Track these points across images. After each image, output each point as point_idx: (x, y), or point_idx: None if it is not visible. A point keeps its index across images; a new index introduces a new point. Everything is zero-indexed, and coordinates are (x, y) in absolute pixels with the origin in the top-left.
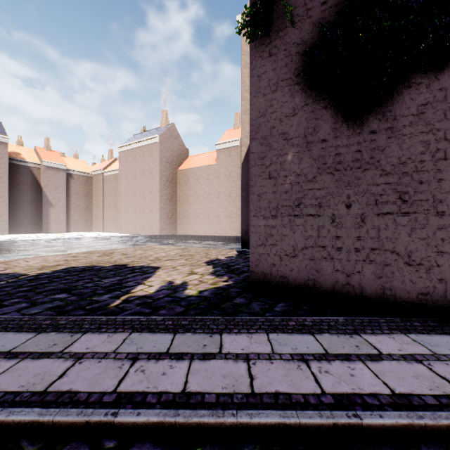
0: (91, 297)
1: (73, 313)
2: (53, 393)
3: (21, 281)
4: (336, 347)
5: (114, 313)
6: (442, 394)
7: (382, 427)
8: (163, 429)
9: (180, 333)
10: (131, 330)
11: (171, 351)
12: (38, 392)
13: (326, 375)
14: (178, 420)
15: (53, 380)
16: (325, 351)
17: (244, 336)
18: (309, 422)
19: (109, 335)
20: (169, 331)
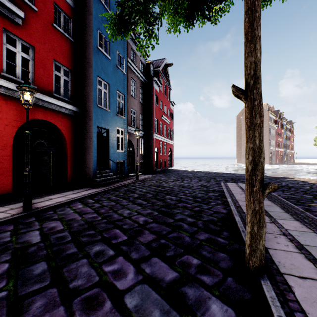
0: (315, 200)
1: (290, 199)
2: (237, 201)
3: (315, 189)
4: (316, 250)
5: (300, 205)
6: (276, 263)
7: (242, 237)
8: (232, 211)
9: (286, 213)
10: (280, 206)
11: (267, 211)
12: (236, 200)
13: (271, 236)
14: (232, 210)
15: (241, 200)
16: (304, 244)
17: (300, 225)
18: (238, 225)
19: (271, 203)
20: (286, 211)
